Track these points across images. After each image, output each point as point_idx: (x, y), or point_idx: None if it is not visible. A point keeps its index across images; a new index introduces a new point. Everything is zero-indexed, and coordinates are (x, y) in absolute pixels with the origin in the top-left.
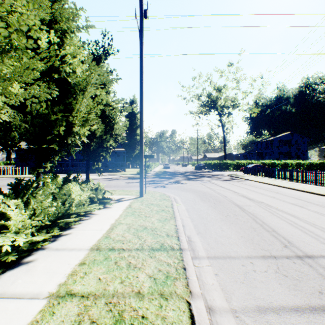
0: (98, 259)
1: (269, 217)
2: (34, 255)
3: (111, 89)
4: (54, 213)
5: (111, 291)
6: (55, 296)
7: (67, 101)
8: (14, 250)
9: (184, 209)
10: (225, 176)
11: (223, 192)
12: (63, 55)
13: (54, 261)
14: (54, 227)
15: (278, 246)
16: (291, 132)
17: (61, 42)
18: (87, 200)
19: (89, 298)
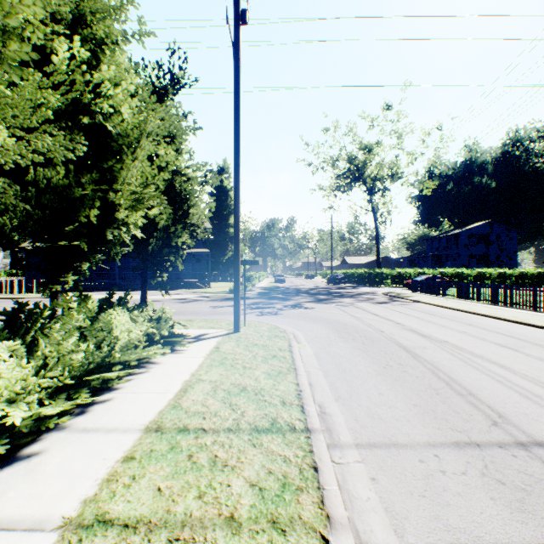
0: (158, 449)
1: (461, 369)
2: (42, 442)
3: (185, 145)
4: (81, 364)
5: (180, 514)
6: (74, 525)
7: (106, 164)
8: (4, 434)
9: (311, 355)
10: (379, 295)
11: (377, 323)
12: (97, 82)
13: (77, 454)
14: (82, 388)
15: (481, 422)
16: (489, 222)
17: (95, 61)
18: (143, 339)
19: (137, 530)
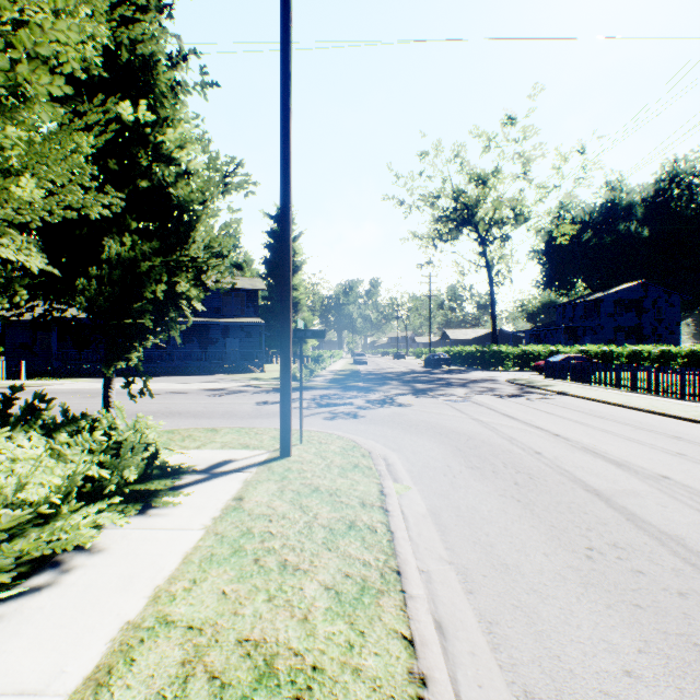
0: None
1: None
2: None
3: (188, 119)
4: None
5: None
6: None
7: None
8: None
9: (425, 515)
10: (503, 384)
11: (521, 435)
12: None
13: None
14: None
15: None
16: (642, 282)
17: None
18: (72, 493)
19: None
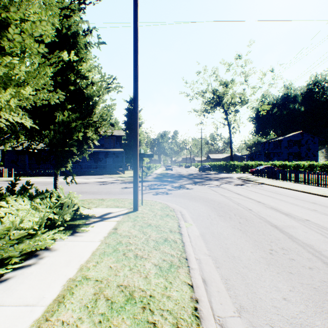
0: None
1: None
2: None
3: (92, 58)
4: None
5: None
6: None
7: None
8: None
9: (198, 236)
10: (235, 179)
11: (243, 201)
12: None
13: None
14: None
15: None
16: (301, 132)
17: None
18: (42, 225)
19: None
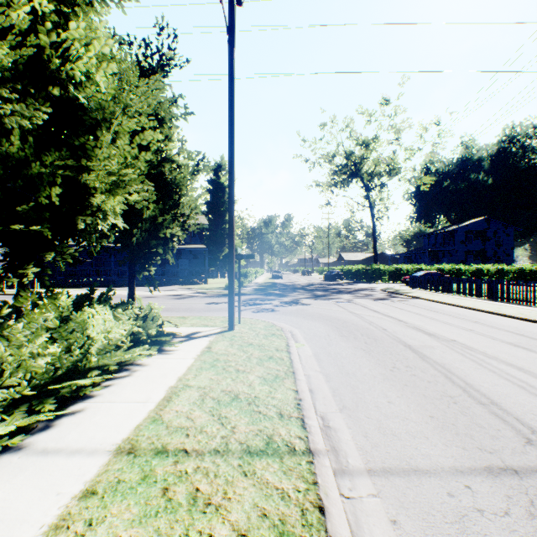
0: (126, 479)
1: (476, 372)
2: None
3: (175, 132)
4: (45, 371)
5: None
6: None
7: (77, 141)
8: None
9: (311, 355)
10: (377, 291)
11: (378, 320)
12: (66, 45)
13: (26, 486)
14: (47, 398)
15: (513, 440)
16: (486, 218)
17: (67, 26)
18: (127, 339)
19: None
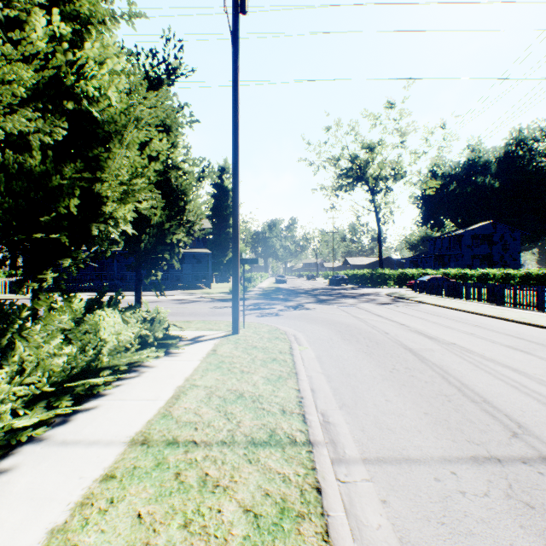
0: (142, 466)
1: (472, 373)
2: (14, 457)
3: (181, 139)
4: (62, 369)
5: None
6: None
7: (91, 153)
8: None
9: (313, 358)
10: (382, 296)
11: (381, 324)
12: (81, 63)
13: (51, 471)
14: (64, 395)
15: (499, 434)
16: (493, 222)
17: (81, 43)
18: (135, 341)
19: None
